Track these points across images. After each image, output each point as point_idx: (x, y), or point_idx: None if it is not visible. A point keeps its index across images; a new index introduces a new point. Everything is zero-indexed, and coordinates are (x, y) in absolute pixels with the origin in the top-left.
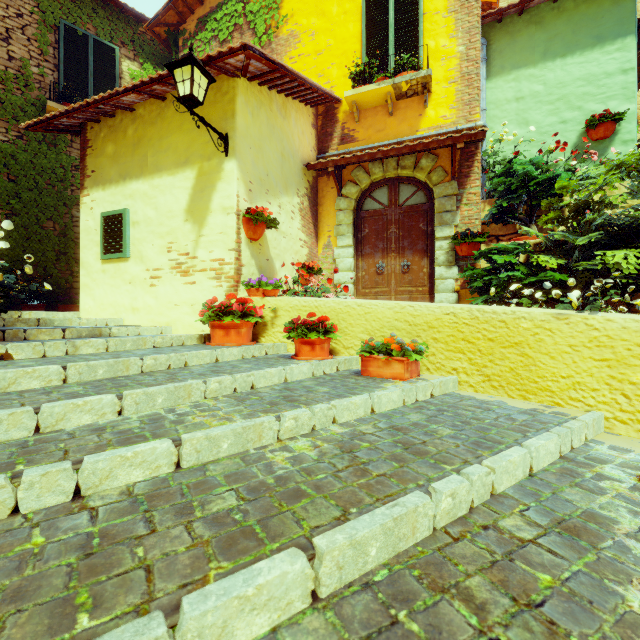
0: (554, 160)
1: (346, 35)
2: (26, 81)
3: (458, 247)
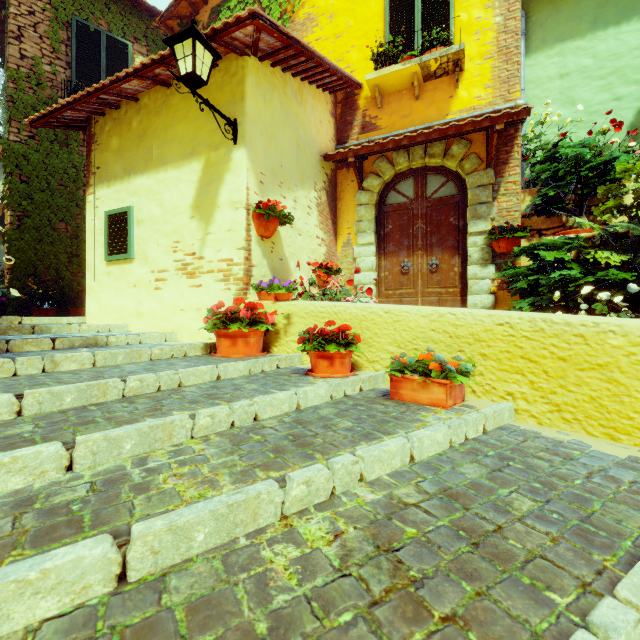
0: (609, 141)
1: (367, 14)
2: (38, 80)
3: (495, 243)
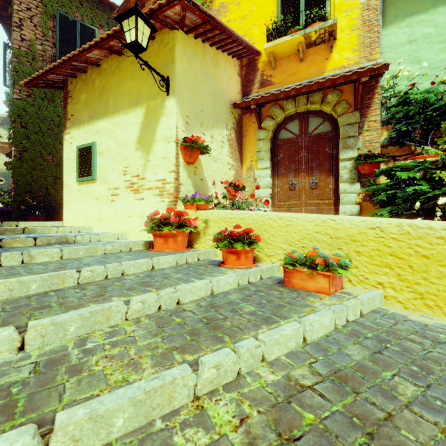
0: None
1: (265, 1)
2: (33, 55)
3: (360, 166)
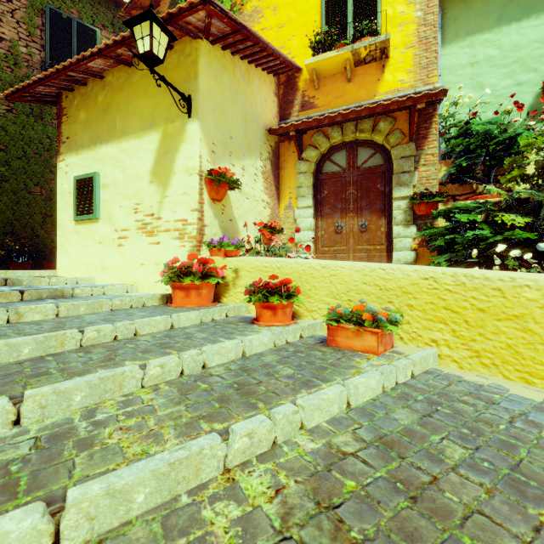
0: (513, 120)
1: (306, 8)
2: (15, 60)
3: (416, 206)
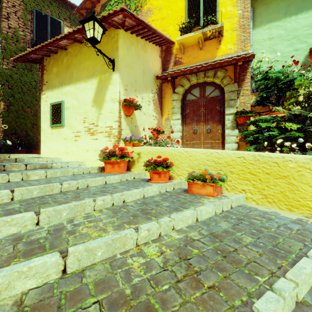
0: (292, 70)
1: (177, 8)
2: (17, 39)
3: (238, 119)
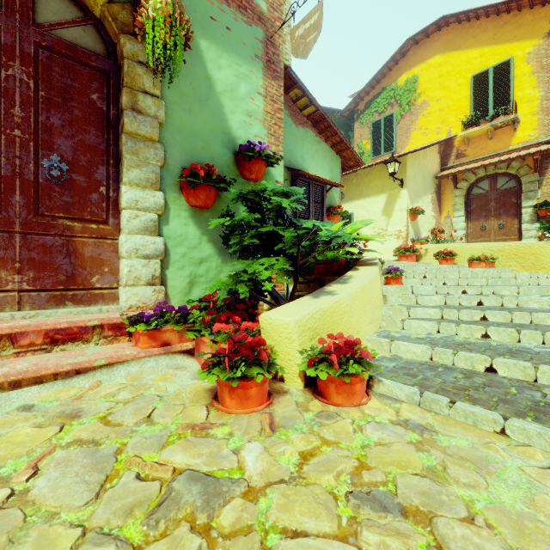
0: None
1: (459, 98)
2: None
3: (538, 211)
